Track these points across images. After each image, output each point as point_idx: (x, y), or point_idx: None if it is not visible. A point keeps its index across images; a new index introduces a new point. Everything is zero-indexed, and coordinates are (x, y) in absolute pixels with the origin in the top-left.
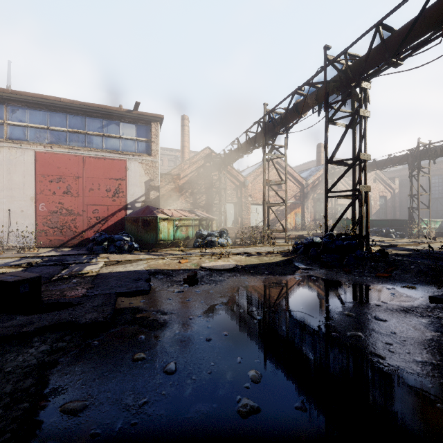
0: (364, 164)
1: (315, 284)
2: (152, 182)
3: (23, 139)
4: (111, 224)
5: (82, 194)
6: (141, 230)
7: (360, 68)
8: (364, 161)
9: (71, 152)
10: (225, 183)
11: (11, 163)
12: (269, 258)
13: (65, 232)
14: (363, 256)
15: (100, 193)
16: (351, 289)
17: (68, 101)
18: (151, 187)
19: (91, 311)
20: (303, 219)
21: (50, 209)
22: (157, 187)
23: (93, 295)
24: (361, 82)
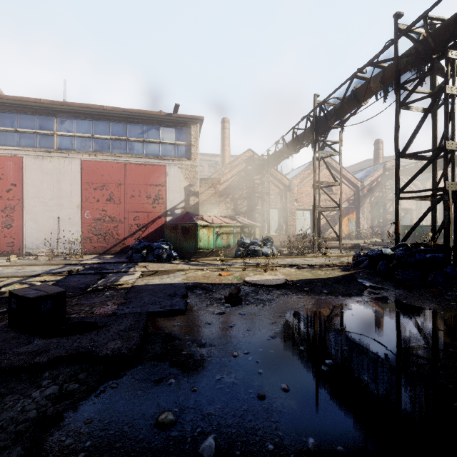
0: (451, 155)
1: (395, 311)
2: (192, 187)
3: (71, 149)
4: (151, 231)
5: (123, 201)
6: (180, 238)
7: (447, 33)
8: (451, 152)
9: (114, 159)
10: (268, 187)
11: (60, 172)
12: (325, 272)
13: (108, 240)
14: (456, 274)
15: (140, 200)
16: (453, 322)
17: (111, 108)
18: (190, 192)
19: (115, 338)
20: (358, 226)
21: (94, 216)
22: (197, 192)
23: (122, 315)
24: (448, 50)
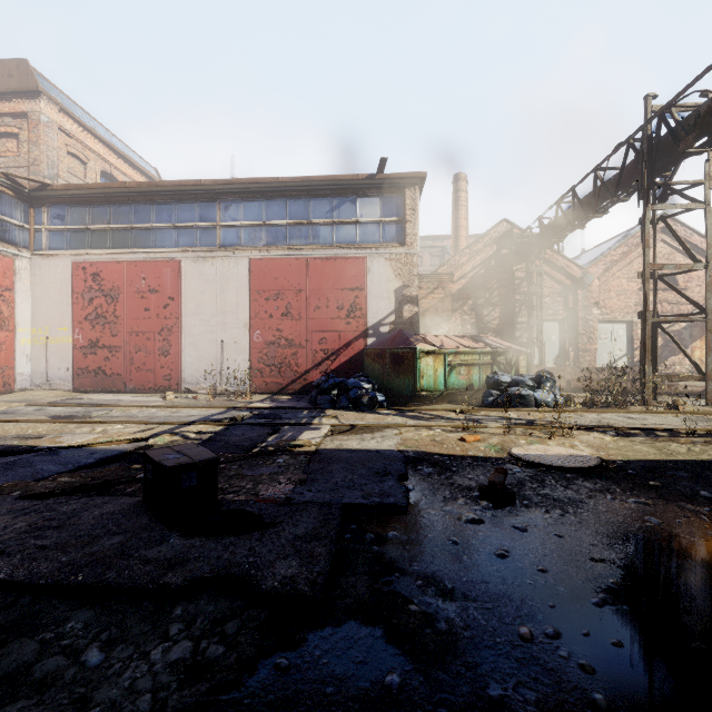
0: None
1: None
2: (407, 290)
3: (237, 244)
4: (343, 361)
5: (304, 315)
6: (389, 372)
7: None
8: None
9: (291, 254)
10: (540, 284)
11: (224, 277)
12: (688, 448)
13: (284, 373)
14: None
15: (328, 313)
16: None
17: (288, 179)
18: (404, 298)
19: (289, 554)
20: None
21: (266, 339)
22: (415, 297)
23: (301, 505)
24: None
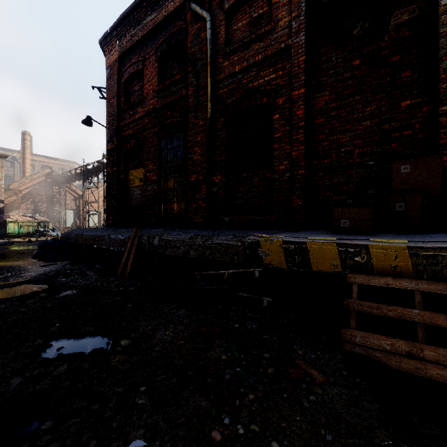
0: None
1: None
2: None
3: None
4: None
5: None
6: None
7: None
8: None
9: None
10: (65, 195)
11: None
12: None
13: None
14: None
15: None
16: None
17: None
18: None
19: None
20: None
21: None
22: (3, 200)
23: None
24: None
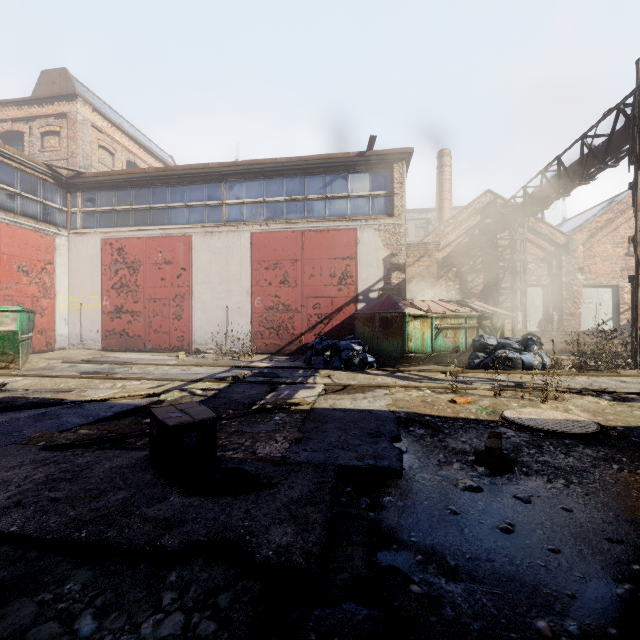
0: None
1: None
2: (394, 258)
3: (240, 219)
4: (336, 324)
5: (300, 282)
6: (378, 335)
7: None
8: None
9: (288, 228)
10: (523, 251)
11: (229, 250)
12: None
13: (281, 335)
14: None
15: (321, 280)
16: None
17: (285, 160)
18: (392, 266)
19: (284, 519)
20: None
21: (265, 304)
22: (402, 265)
23: (296, 465)
24: None
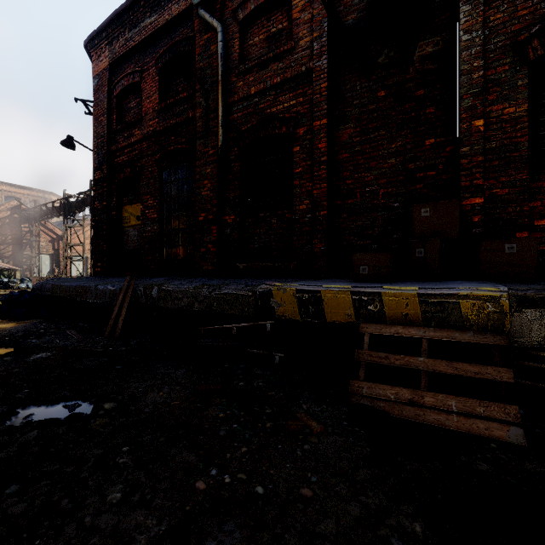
0: None
1: None
2: None
3: None
4: None
5: None
6: None
7: None
8: None
9: None
10: (38, 236)
11: None
12: None
13: None
14: None
15: None
16: None
17: None
18: None
19: None
20: None
21: None
22: None
23: None
24: None
